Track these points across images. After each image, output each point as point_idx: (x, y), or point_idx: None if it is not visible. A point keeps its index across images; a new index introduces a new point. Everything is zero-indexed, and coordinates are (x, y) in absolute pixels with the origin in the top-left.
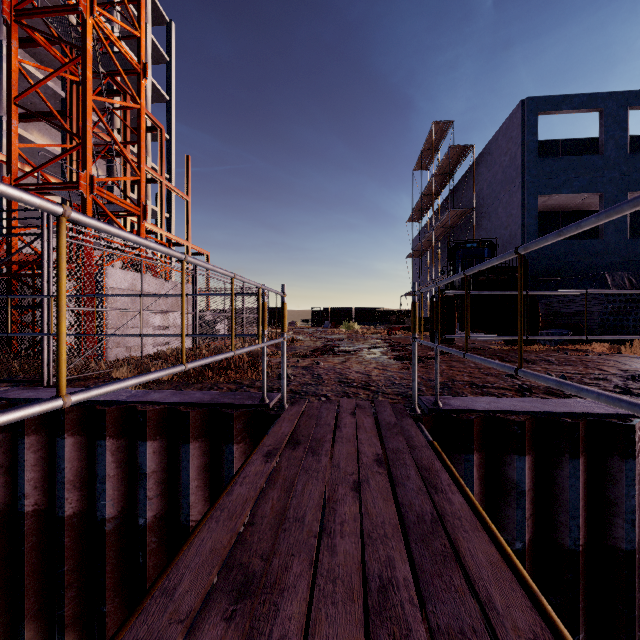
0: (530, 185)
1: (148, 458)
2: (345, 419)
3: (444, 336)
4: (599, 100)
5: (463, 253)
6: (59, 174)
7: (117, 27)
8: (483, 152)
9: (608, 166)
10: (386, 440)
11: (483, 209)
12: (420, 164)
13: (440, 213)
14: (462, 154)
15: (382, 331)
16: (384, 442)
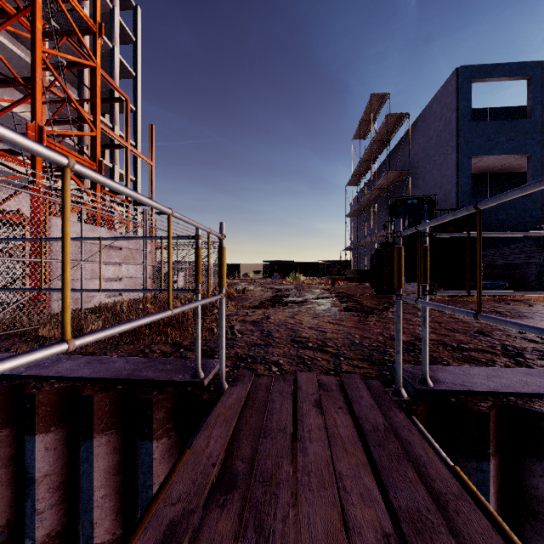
0: (464, 147)
1: (37, 458)
2: (308, 418)
3: (435, 292)
4: (528, 68)
5: (403, 209)
6: None
7: (87, 8)
8: (418, 120)
9: (536, 129)
10: (387, 480)
11: (418, 171)
12: (358, 134)
13: (376, 177)
14: (398, 122)
15: (326, 282)
16: (386, 487)
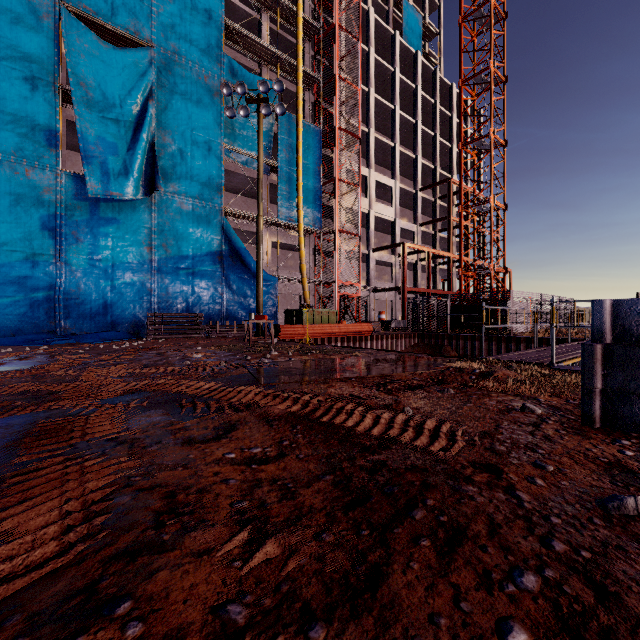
0: None
1: None
2: None
3: None
4: None
5: None
6: (426, 240)
7: (454, 143)
8: None
9: None
10: None
11: None
12: None
13: None
14: None
15: None
16: None
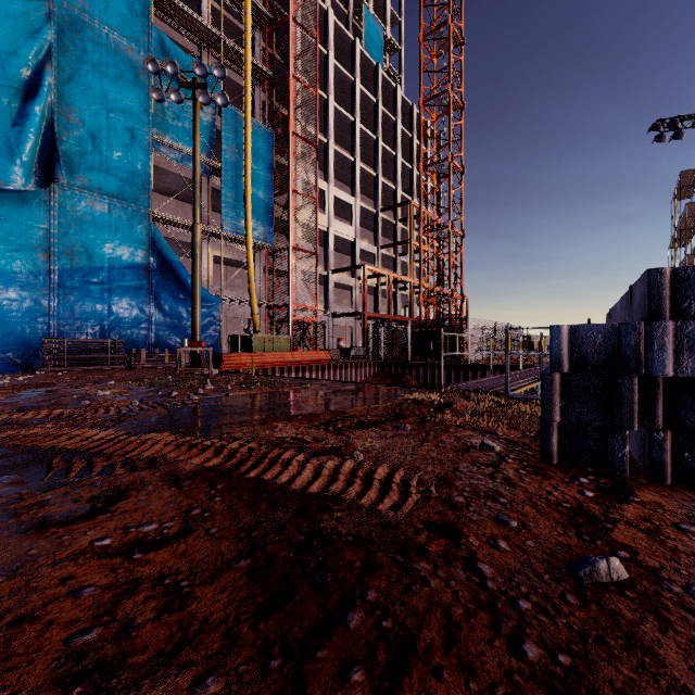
0: None
1: None
2: None
3: None
4: None
5: None
6: (387, 264)
7: (415, 165)
8: None
9: None
10: None
11: None
12: (678, 196)
13: None
14: None
15: None
16: None
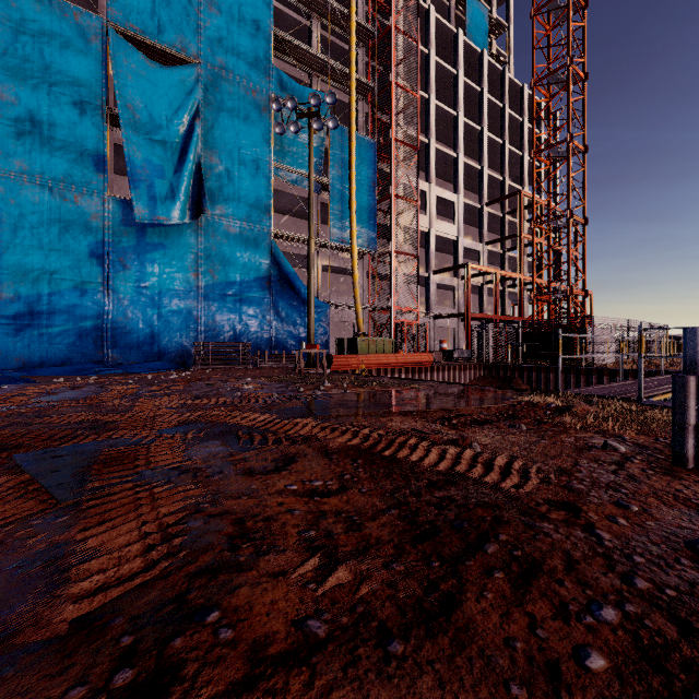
0: None
1: None
2: None
3: None
4: None
5: None
6: (493, 260)
7: (525, 151)
8: None
9: None
10: None
11: None
12: None
13: None
14: None
15: None
16: None
